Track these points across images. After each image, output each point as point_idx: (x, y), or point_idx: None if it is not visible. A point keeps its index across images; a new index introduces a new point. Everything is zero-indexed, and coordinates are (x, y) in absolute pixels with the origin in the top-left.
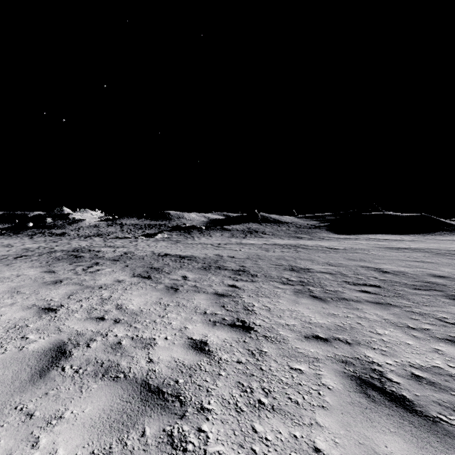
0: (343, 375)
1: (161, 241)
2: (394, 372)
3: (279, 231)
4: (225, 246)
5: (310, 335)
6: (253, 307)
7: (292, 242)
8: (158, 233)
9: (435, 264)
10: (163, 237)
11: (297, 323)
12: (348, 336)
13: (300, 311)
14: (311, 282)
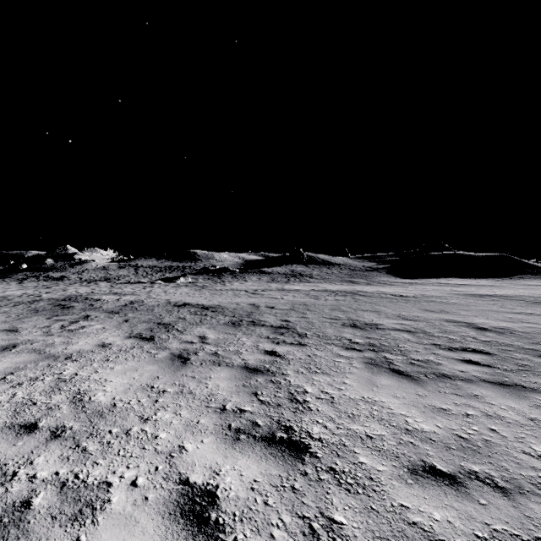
0: None
1: (183, 286)
2: None
3: (329, 274)
4: (262, 293)
5: (418, 467)
6: (305, 395)
7: (347, 288)
8: (181, 277)
9: None
10: (186, 281)
11: (386, 433)
12: (491, 467)
13: (384, 403)
14: (385, 346)
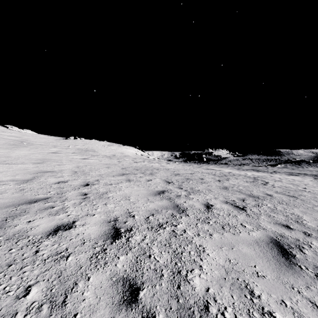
0: None
1: (282, 168)
2: None
3: None
4: None
5: None
6: None
7: None
8: (278, 164)
9: None
10: (281, 166)
11: None
12: None
13: None
14: None
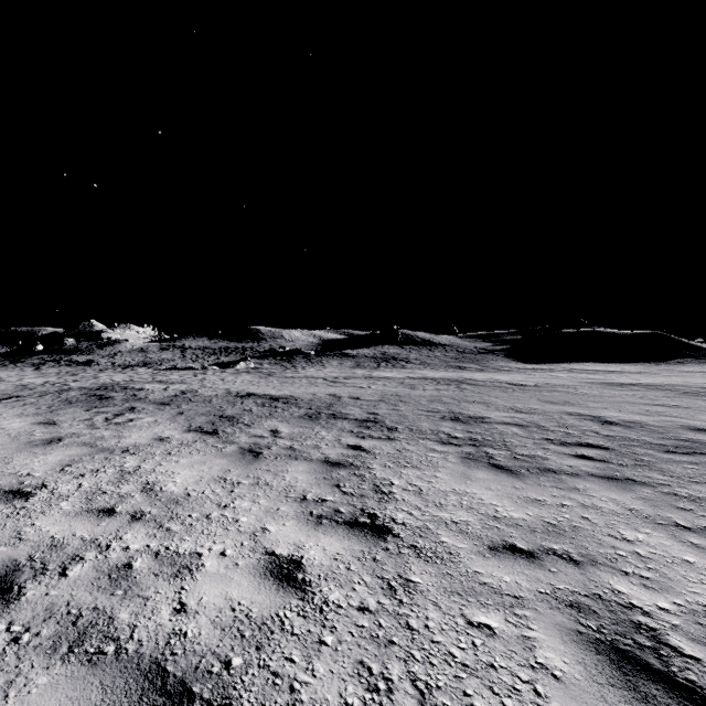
0: (577, 639)
1: (244, 373)
2: (681, 630)
3: (430, 358)
4: (345, 381)
5: (499, 545)
6: (391, 487)
7: (452, 375)
8: (241, 361)
9: (688, 410)
10: (247, 367)
11: (472, 519)
12: (571, 546)
13: (475, 495)
14: (488, 440)
